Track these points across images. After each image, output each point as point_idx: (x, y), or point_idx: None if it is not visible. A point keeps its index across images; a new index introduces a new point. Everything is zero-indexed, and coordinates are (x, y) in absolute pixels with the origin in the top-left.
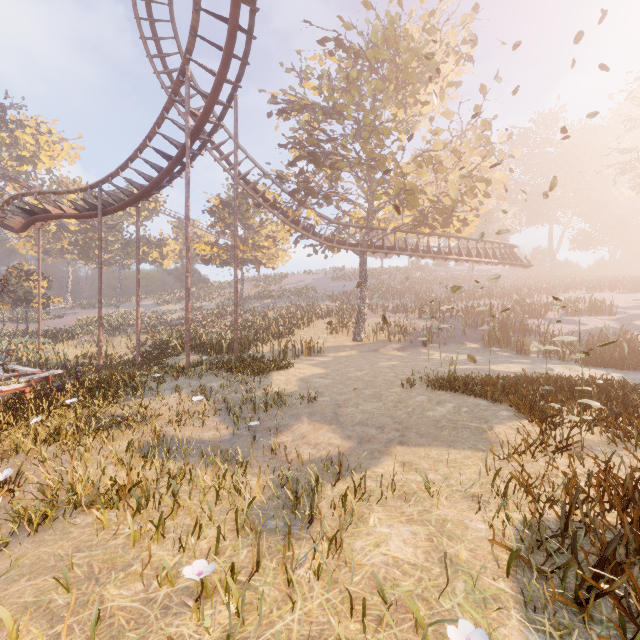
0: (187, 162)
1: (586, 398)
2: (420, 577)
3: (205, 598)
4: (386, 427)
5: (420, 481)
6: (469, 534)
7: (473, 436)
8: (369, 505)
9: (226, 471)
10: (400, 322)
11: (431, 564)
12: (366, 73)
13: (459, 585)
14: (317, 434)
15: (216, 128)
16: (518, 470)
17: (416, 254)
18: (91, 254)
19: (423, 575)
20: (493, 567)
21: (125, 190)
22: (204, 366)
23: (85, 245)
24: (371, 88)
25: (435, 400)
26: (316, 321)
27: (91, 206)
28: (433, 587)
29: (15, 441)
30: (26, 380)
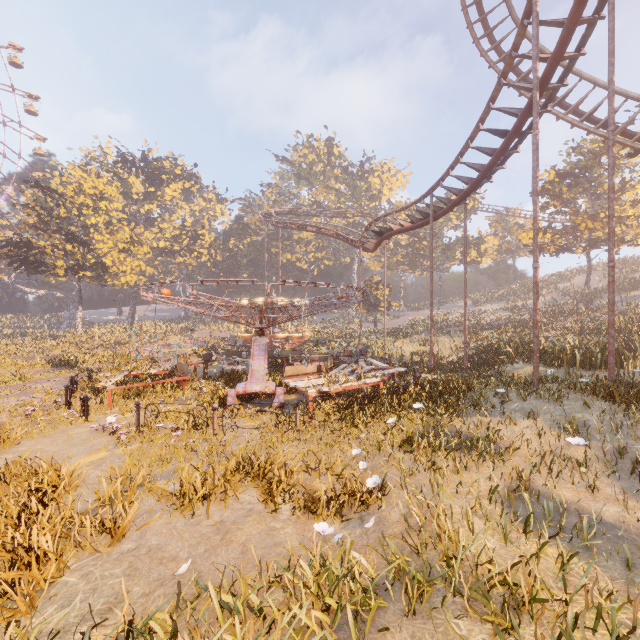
0: (534, 122)
1: None
2: None
3: None
4: None
5: None
6: None
7: None
8: None
9: None
10: None
11: None
12: None
13: None
14: None
15: (572, 64)
16: None
17: None
18: (417, 263)
19: None
20: None
21: (454, 189)
22: (556, 384)
23: (413, 256)
24: None
25: None
26: None
27: (423, 215)
28: None
29: (377, 439)
30: (380, 374)
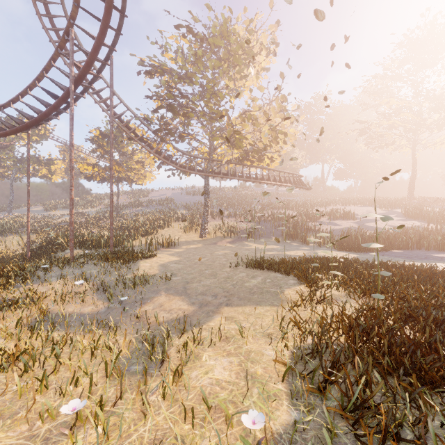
0: (71, 102)
1: (336, 270)
2: (232, 389)
3: (79, 427)
4: (218, 295)
5: (237, 328)
6: (264, 358)
7: (272, 297)
8: (203, 347)
9: (100, 334)
10: (231, 224)
11: (239, 380)
12: (208, 53)
13: (255, 390)
14: (171, 303)
15: (96, 78)
16: (296, 316)
17: (242, 179)
18: None
19: (234, 387)
20: (276, 376)
21: (16, 119)
22: (86, 258)
23: None
24: (211, 64)
25: (251, 275)
26: (174, 223)
27: None
28: (239, 394)
29: None
30: None
